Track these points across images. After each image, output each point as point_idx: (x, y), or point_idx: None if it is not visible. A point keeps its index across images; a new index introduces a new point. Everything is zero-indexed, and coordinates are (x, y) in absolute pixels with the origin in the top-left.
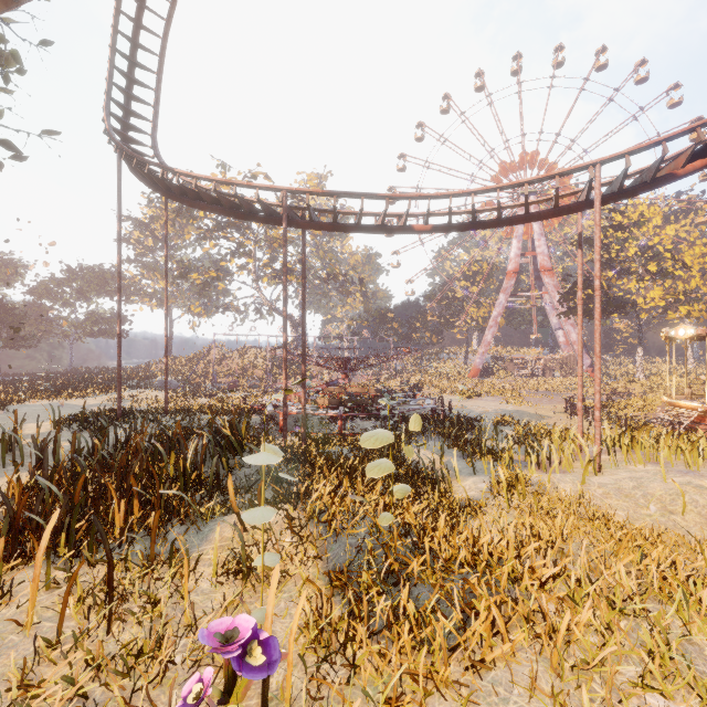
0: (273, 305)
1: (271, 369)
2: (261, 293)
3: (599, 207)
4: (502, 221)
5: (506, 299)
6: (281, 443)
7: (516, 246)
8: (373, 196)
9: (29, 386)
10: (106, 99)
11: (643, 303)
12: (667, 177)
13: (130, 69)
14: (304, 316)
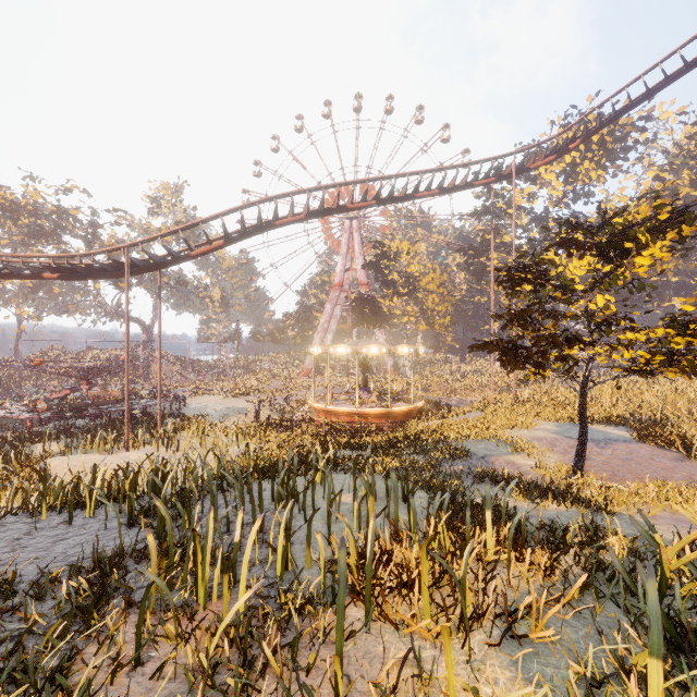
0: (114, 309)
1: (102, 371)
2: (100, 297)
3: (126, 276)
4: (100, 276)
5: (332, 309)
6: None
7: (340, 263)
8: None
9: None
10: None
11: (389, 318)
12: (184, 256)
13: None
14: None
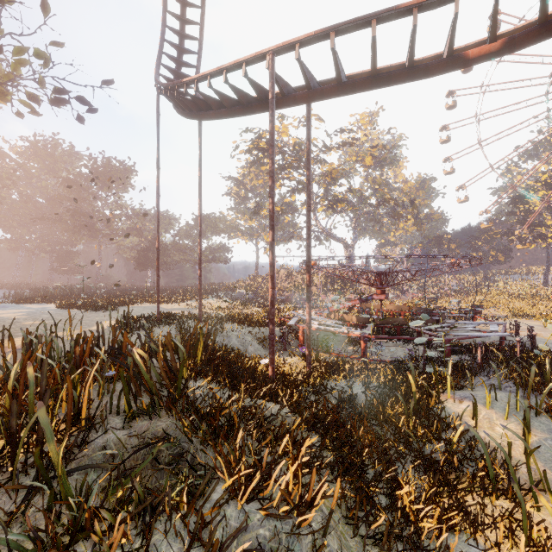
0: (328, 231)
1: (324, 286)
2: (317, 222)
3: None
4: None
5: None
6: (229, 378)
7: None
8: (391, 11)
9: (153, 293)
10: (158, 53)
11: None
12: None
13: (181, 27)
14: (308, 215)
